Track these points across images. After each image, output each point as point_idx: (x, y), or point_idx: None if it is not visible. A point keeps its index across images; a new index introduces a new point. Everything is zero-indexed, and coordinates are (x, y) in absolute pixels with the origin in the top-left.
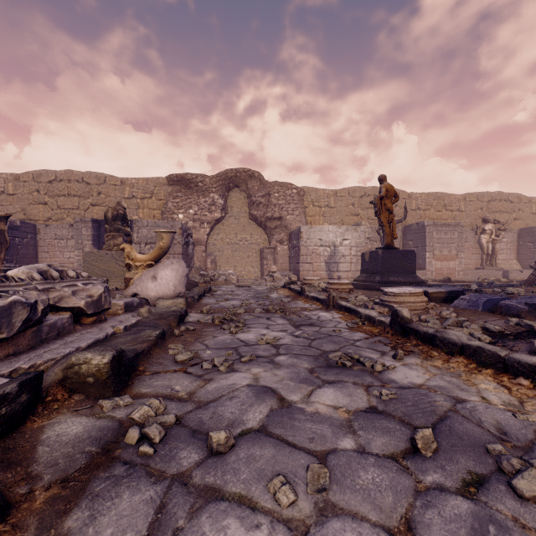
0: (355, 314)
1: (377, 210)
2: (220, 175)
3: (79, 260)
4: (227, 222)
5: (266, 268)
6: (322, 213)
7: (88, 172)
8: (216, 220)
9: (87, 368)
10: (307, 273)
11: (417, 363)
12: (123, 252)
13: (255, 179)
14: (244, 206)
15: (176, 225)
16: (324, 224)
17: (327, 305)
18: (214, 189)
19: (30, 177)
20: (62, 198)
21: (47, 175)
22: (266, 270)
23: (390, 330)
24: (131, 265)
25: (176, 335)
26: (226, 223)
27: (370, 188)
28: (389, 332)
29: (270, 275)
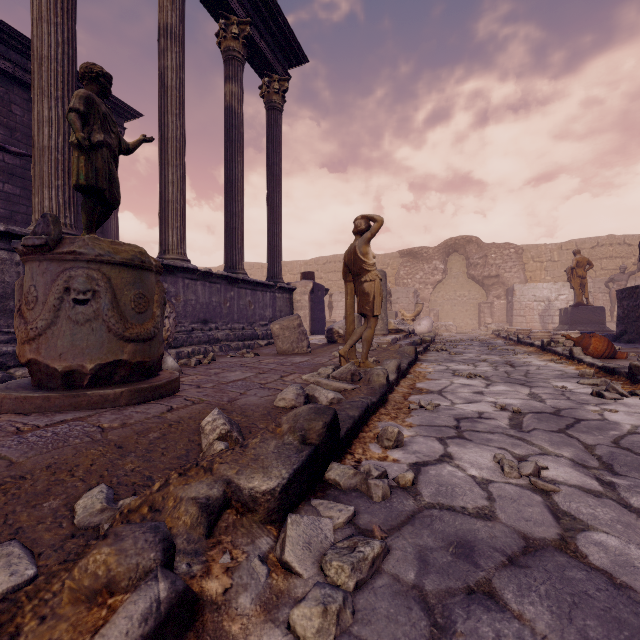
0: (512, 340)
1: (568, 278)
2: (441, 245)
3: None
4: (447, 281)
5: (483, 320)
6: (544, 267)
7: None
8: (437, 281)
9: (427, 339)
10: (520, 325)
11: (510, 346)
12: (390, 312)
13: (472, 243)
14: (463, 267)
15: (410, 290)
16: (546, 278)
17: (506, 339)
18: (436, 257)
19: (313, 262)
20: (331, 274)
21: (322, 260)
22: (483, 322)
23: (516, 343)
24: (404, 319)
25: (435, 342)
26: (446, 282)
27: (604, 237)
28: (516, 343)
29: (485, 326)
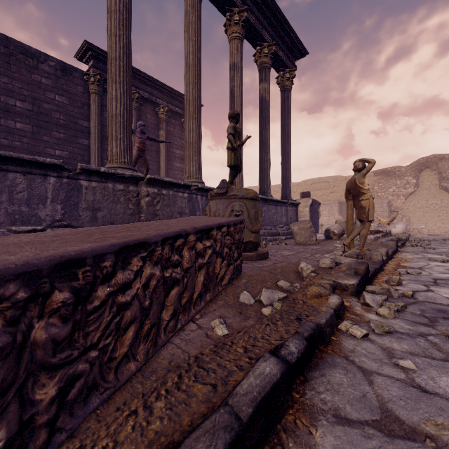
0: None
1: None
2: (413, 164)
3: (332, 221)
4: (418, 193)
5: None
6: None
7: (328, 176)
8: (409, 193)
9: (402, 238)
10: None
11: None
12: None
13: (444, 160)
14: (435, 180)
15: (384, 201)
16: None
17: None
18: (408, 174)
19: (302, 183)
20: (316, 191)
21: (310, 181)
22: None
23: None
24: (380, 223)
25: (410, 241)
26: (417, 193)
27: None
28: None
29: None
